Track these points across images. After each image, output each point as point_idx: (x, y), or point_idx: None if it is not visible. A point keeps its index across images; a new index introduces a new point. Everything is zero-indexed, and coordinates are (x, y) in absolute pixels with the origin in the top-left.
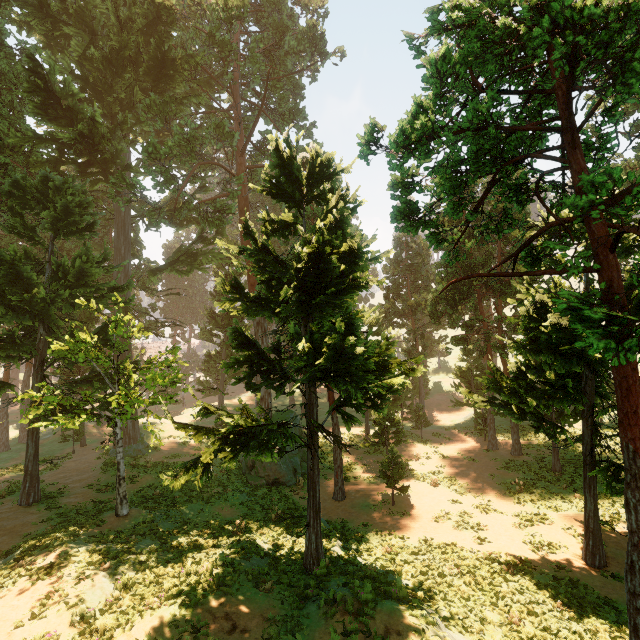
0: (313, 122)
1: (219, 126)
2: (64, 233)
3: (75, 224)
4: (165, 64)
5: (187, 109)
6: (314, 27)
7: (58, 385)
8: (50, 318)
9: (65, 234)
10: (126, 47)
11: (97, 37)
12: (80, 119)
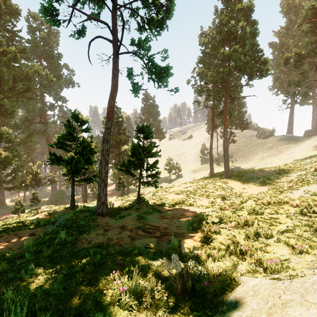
0: (67, 100)
1: (43, 108)
2: (6, 142)
3: (13, 140)
4: (27, 90)
5: (31, 101)
6: (71, 79)
7: (3, 183)
8: (9, 165)
9: (7, 142)
10: (17, 86)
11: (3, 79)
12: (3, 107)
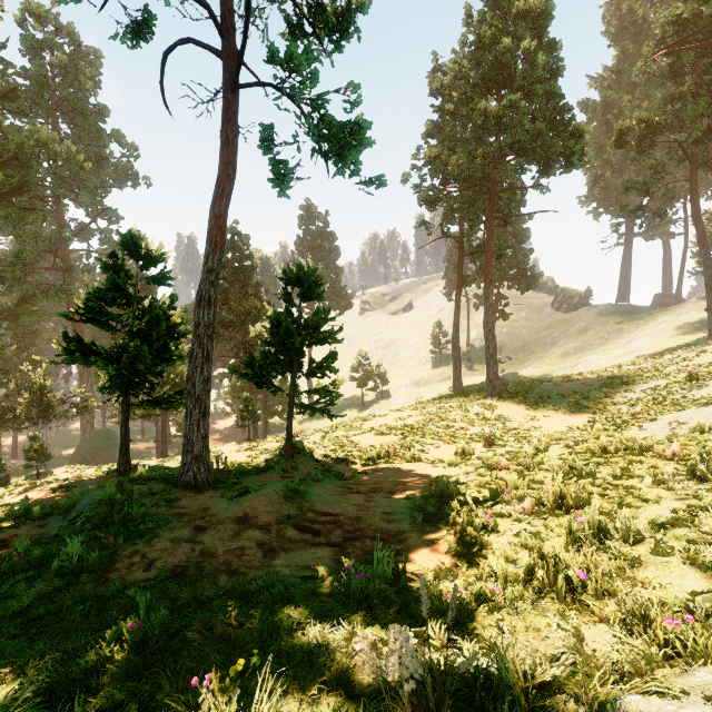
0: (122, 217)
1: (61, 233)
2: None
3: None
4: (21, 189)
5: (31, 215)
6: (131, 168)
7: None
8: None
9: None
10: None
11: None
12: None
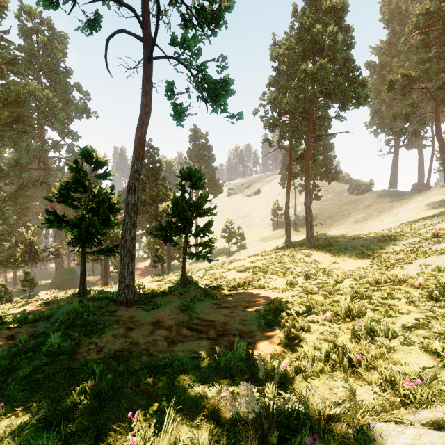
0: (80, 137)
1: (43, 147)
2: None
3: None
4: (18, 120)
5: (24, 136)
6: (85, 106)
7: None
8: None
9: None
10: (2, 114)
11: None
12: None
